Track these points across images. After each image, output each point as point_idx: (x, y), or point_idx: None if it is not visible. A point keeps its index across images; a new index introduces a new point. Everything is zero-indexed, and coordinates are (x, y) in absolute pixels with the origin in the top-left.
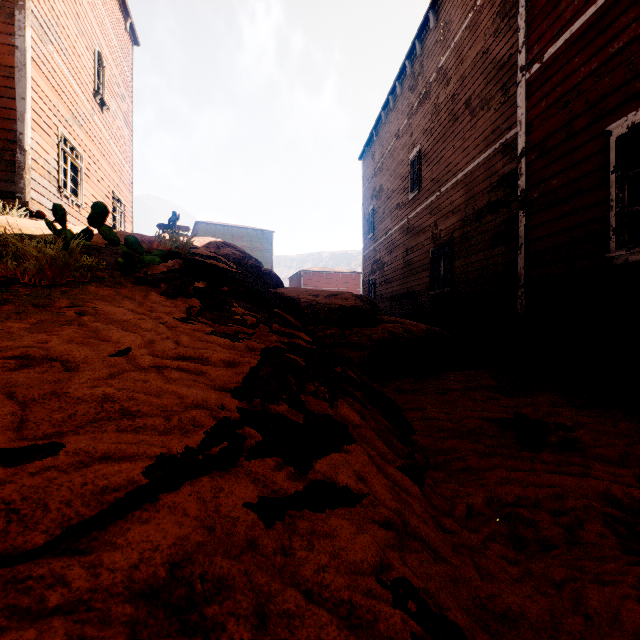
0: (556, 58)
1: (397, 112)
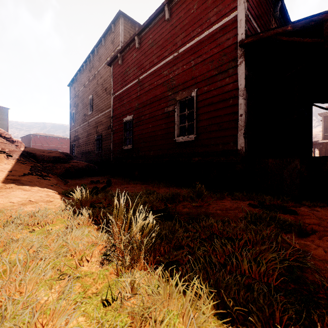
0: (117, 96)
1: (84, 76)
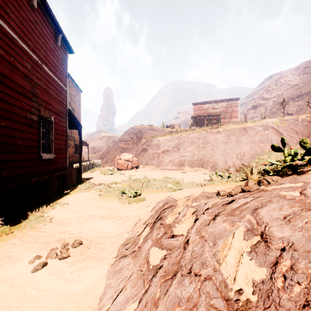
0: None
1: None
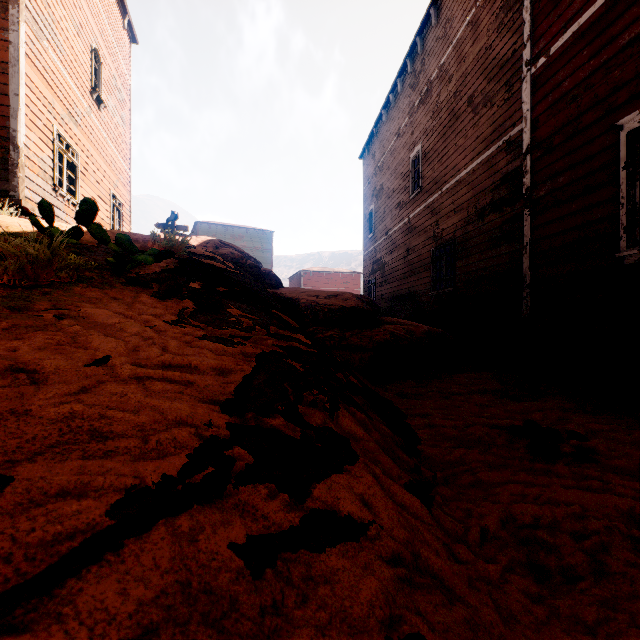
0: (563, 51)
1: (398, 110)
